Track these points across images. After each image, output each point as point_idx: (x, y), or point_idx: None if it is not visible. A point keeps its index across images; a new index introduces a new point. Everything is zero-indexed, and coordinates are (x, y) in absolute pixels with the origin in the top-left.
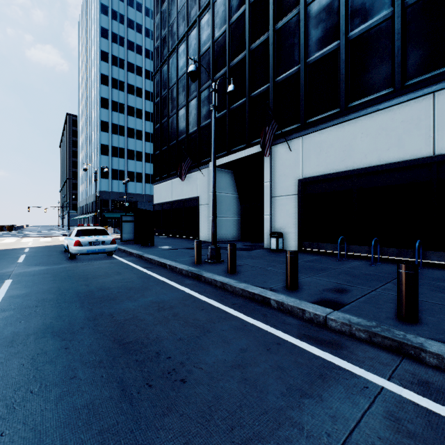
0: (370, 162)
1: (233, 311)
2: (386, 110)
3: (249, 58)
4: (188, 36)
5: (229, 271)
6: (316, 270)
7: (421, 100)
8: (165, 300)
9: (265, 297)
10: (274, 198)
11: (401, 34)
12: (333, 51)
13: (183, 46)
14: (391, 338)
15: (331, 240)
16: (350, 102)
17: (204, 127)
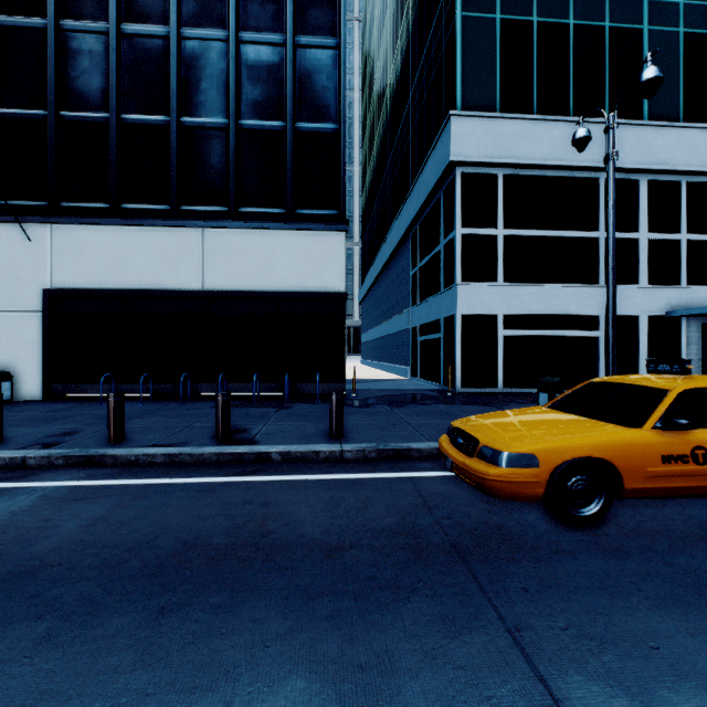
0: (147, 284)
1: None
2: (163, 229)
3: None
4: None
5: None
6: (54, 420)
7: (194, 231)
8: None
9: None
10: None
11: (177, 152)
12: (101, 123)
13: None
14: (85, 455)
15: (98, 380)
16: (124, 202)
17: None
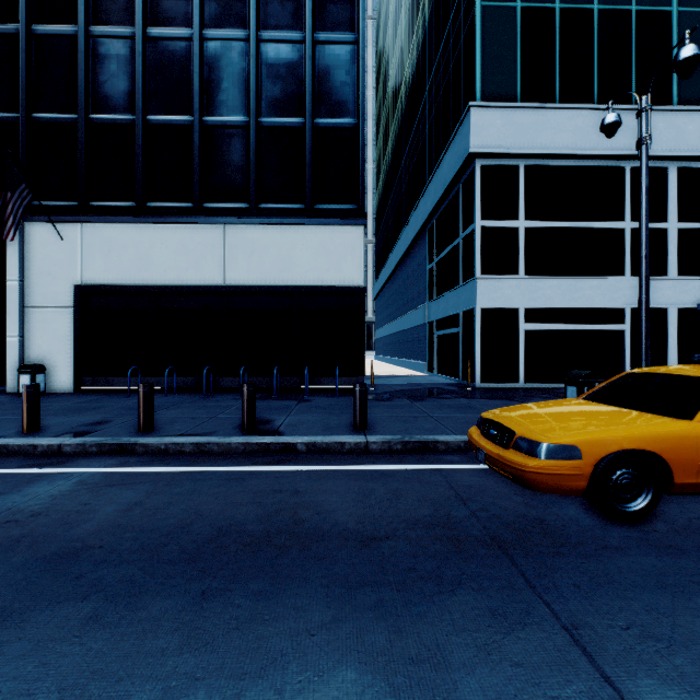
0: (171, 280)
1: None
2: (186, 226)
3: None
4: None
5: None
6: (86, 410)
7: (216, 228)
8: None
9: None
10: (29, 309)
11: (199, 151)
12: (128, 124)
13: None
14: (117, 443)
15: (125, 373)
16: (150, 201)
17: None
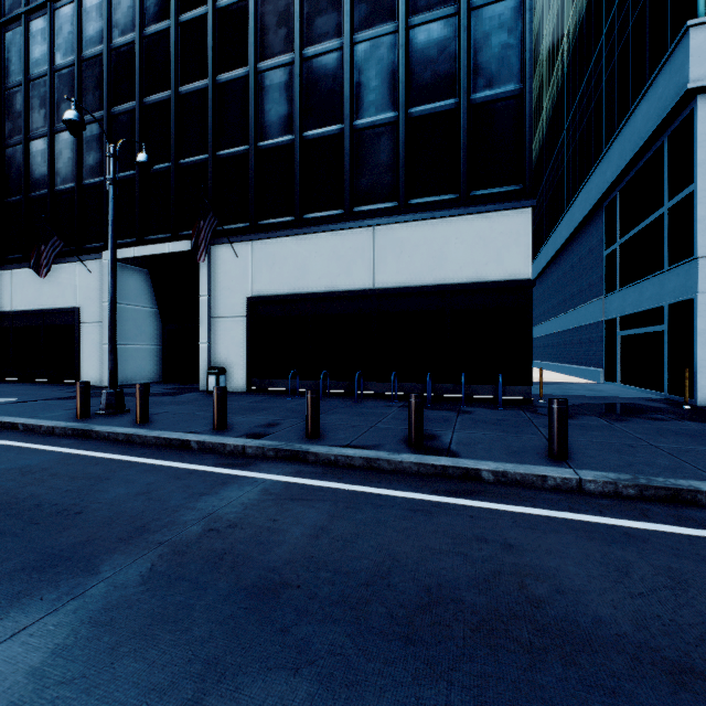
0: (324, 286)
1: (142, 459)
2: (337, 233)
3: (177, 104)
4: (53, 9)
5: (138, 421)
6: (258, 410)
7: (365, 231)
8: (31, 464)
9: (185, 440)
10: (215, 319)
11: (350, 157)
12: (288, 145)
13: (41, 22)
14: (290, 449)
15: (285, 376)
16: (306, 213)
17: (92, 188)
